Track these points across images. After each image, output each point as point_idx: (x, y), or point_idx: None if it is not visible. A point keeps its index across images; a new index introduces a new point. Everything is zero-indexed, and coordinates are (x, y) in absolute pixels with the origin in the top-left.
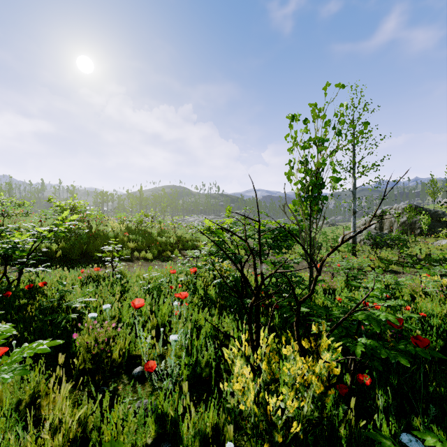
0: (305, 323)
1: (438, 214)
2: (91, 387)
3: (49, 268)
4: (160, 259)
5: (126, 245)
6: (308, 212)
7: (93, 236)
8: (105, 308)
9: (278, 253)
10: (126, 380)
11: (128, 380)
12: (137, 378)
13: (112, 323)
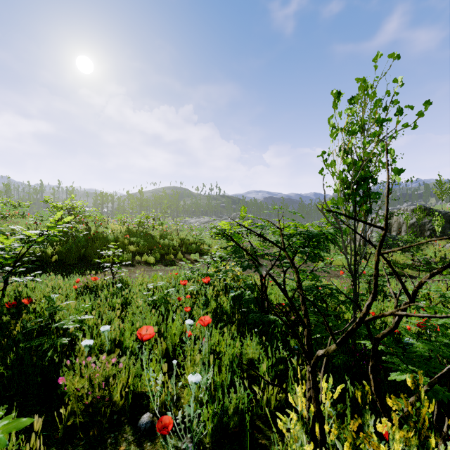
0: (356, 352)
1: (449, 216)
2: (83, 448)
3: (44, 274)
4: (163, 263)
5: (126, 248)
6: (351, 213)
7: (92, 239)
8: (103, 331)
9: (306, 261)
10: (130, 436)
11: (132, 435)
12: (145, 432)
13: (111, 357)
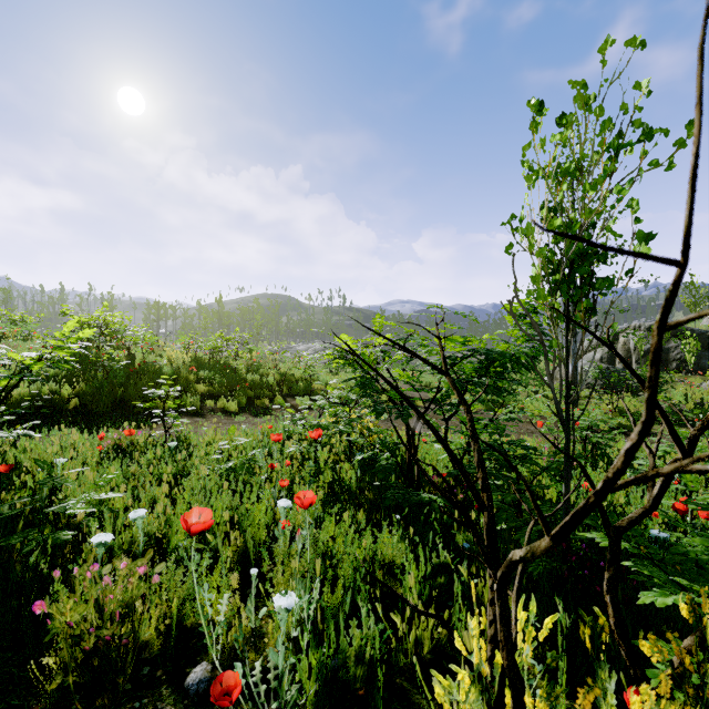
0: (570, 554)
1: (707, 338)
2: None
3: (54, 428)
4: (251, 412)
5: (192, 388)
6: (562, 315)
7: (137, 373)
8: (133, 518)
9: (482, 402)
10: (170, 706)
11: (173, 704)
12: (197, 698)
13: (137, 564)
